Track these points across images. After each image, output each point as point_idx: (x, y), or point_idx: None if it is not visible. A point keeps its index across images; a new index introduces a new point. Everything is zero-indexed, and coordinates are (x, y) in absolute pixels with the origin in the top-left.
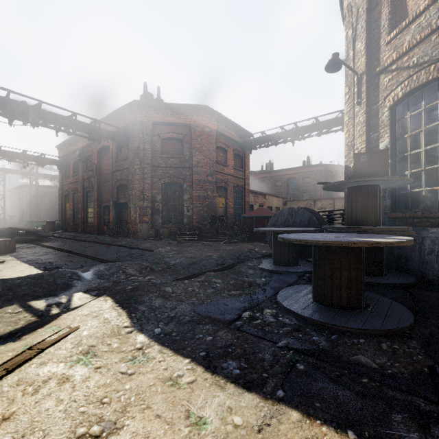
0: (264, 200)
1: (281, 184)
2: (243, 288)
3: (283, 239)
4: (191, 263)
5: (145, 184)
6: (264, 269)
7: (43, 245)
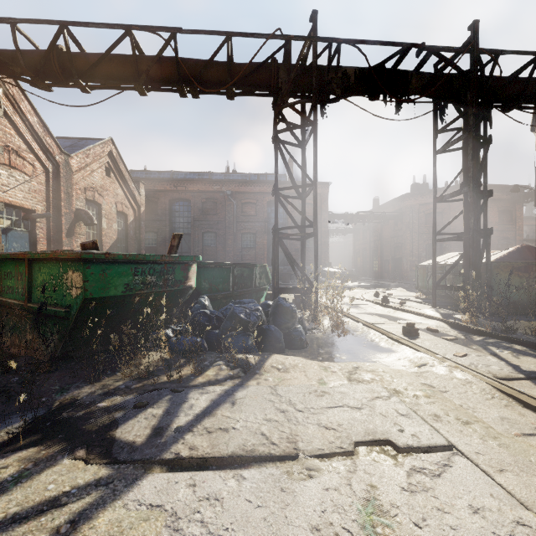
0: None
1: None
2: None
3: None
4: None
5: (414, 246)
6: None
7: (363, 281)
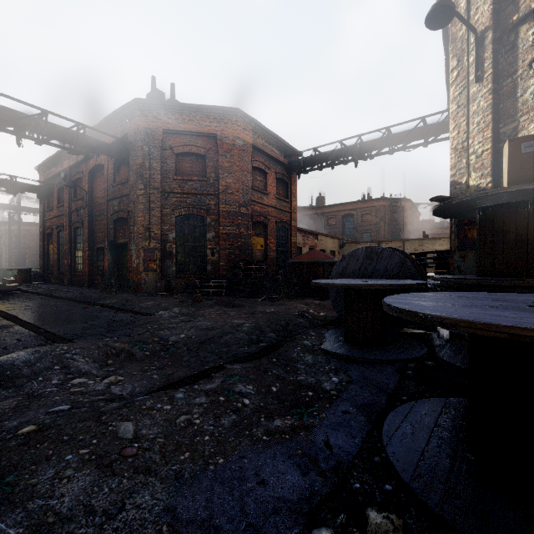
0: (315, 242)
1: (335, 223)
2: (298, 407)
3: (415, 316)
4: (204, 339)
5: (152, 216)
6: (331, 354)
7: None
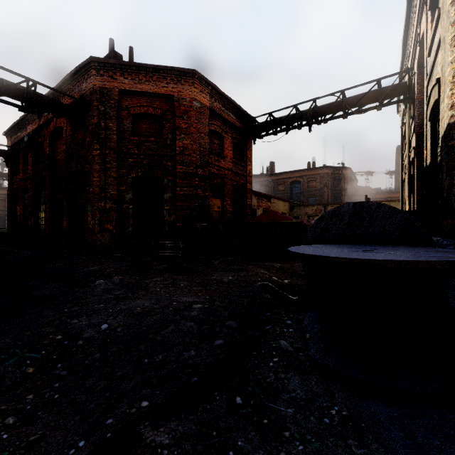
0: (269, 204)
1: (284, 189)
2: None
3: None
4: (133, 334)
5: (108, 177)
6: (331, 372)
7: None
